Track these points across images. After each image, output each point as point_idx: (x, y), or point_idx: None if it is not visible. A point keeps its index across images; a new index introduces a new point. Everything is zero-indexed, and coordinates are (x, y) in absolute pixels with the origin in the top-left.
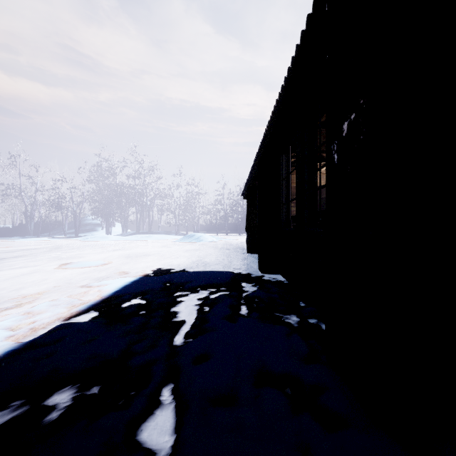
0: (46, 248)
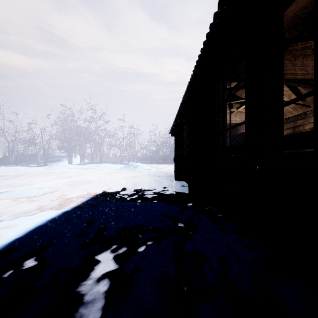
0: (12, 175)
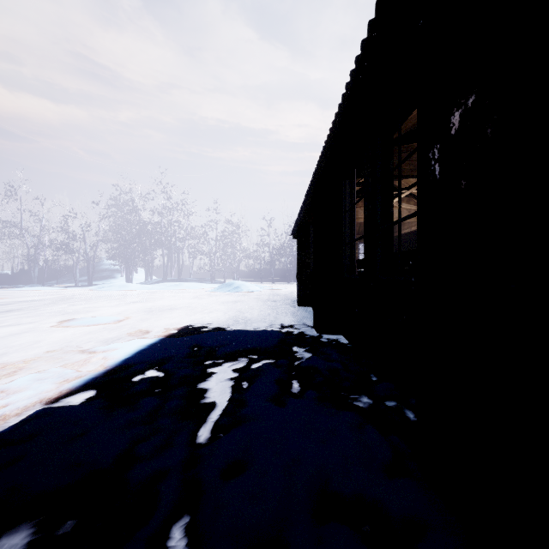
0: (50, 299)
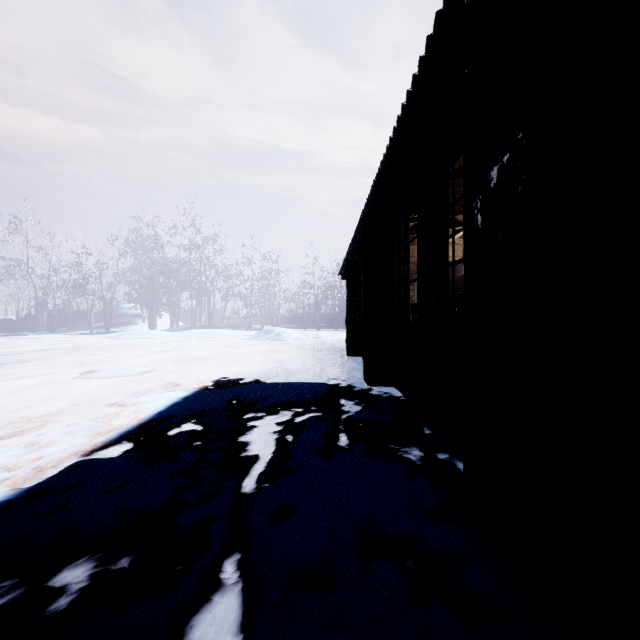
0: (64, 349)
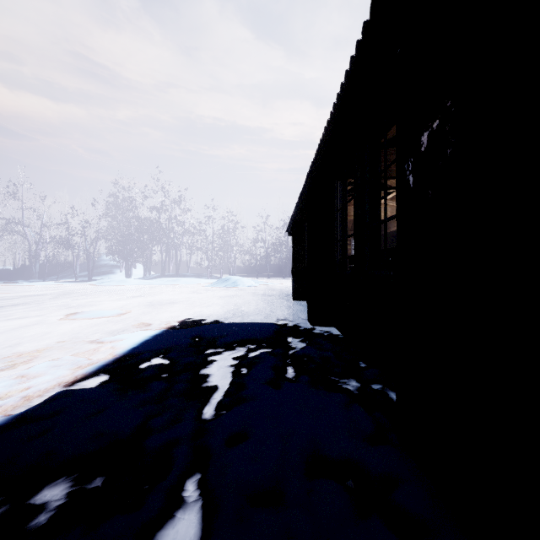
0: (53, 294)
